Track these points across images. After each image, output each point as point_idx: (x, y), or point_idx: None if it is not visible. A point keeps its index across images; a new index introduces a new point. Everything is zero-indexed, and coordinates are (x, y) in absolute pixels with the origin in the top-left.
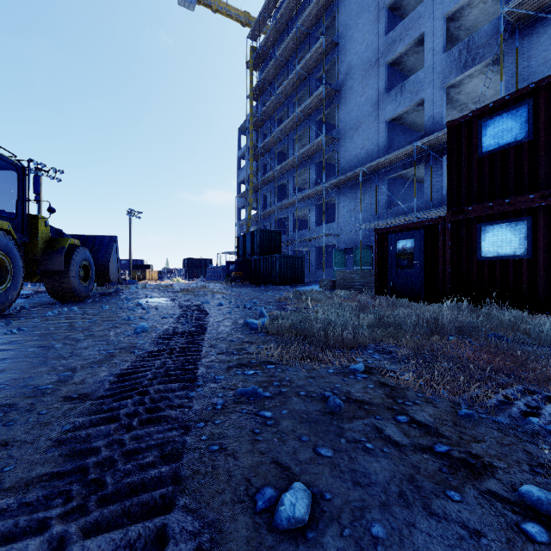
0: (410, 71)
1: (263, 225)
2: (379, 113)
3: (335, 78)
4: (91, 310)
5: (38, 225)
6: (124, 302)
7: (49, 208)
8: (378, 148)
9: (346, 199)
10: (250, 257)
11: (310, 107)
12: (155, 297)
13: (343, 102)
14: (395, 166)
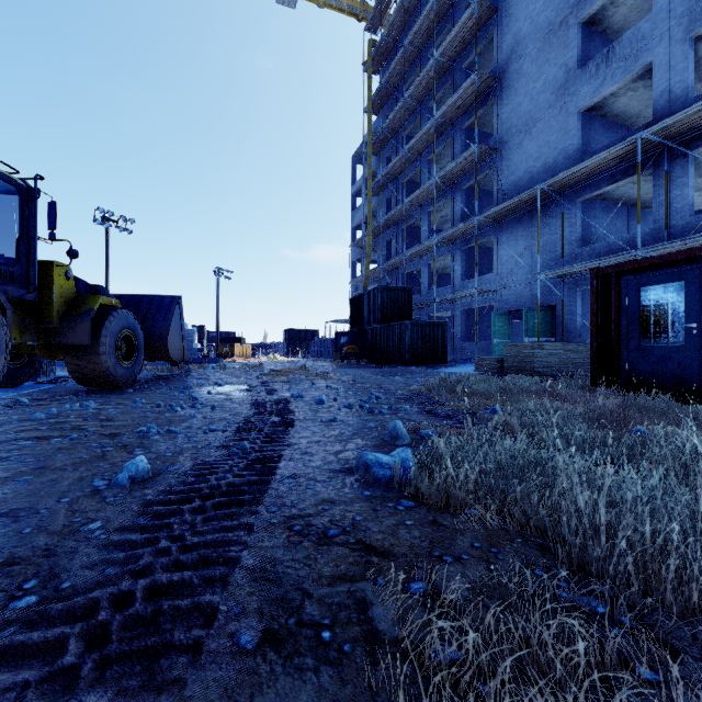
0: (617, 31)
1: (386, 282)
2: (566, 100)
3: (491, 65)
4: (113, 408)
5: (53, 277)
6: (175, 393)
7: (69, 251)
8: (565, 155)
9: (511, 237)
10: (368, 326)
11: (454, 108)
12: (229, 383)
13: (506, 95)
14: (596, 179)
